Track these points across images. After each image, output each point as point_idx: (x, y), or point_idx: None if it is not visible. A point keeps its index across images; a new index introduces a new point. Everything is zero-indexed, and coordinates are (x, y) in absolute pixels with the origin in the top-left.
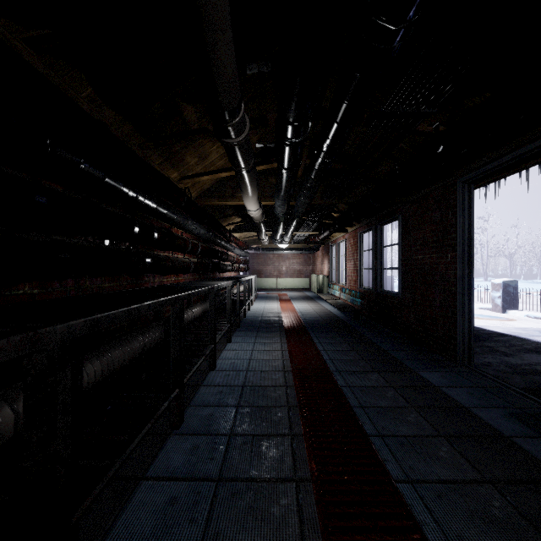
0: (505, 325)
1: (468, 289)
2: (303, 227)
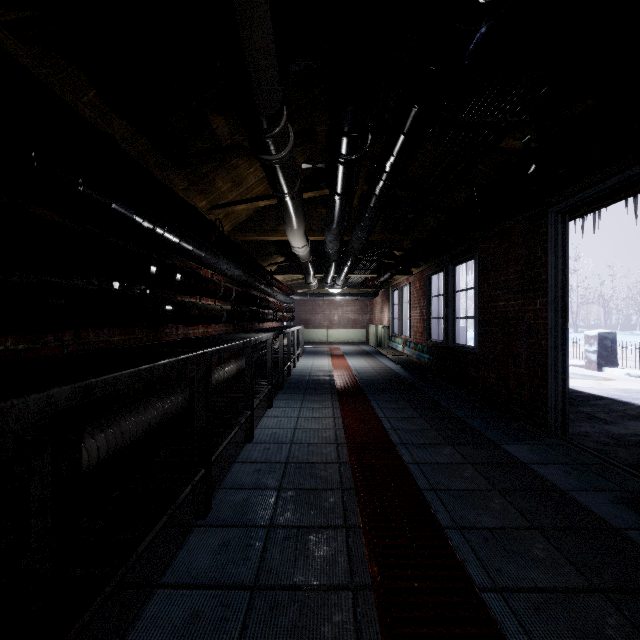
0: (601, 385)
1: (562, 343)
2: (360, 268)
